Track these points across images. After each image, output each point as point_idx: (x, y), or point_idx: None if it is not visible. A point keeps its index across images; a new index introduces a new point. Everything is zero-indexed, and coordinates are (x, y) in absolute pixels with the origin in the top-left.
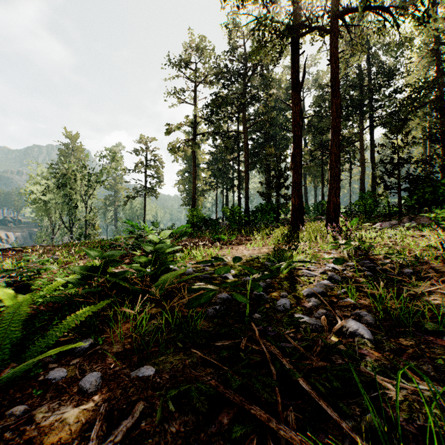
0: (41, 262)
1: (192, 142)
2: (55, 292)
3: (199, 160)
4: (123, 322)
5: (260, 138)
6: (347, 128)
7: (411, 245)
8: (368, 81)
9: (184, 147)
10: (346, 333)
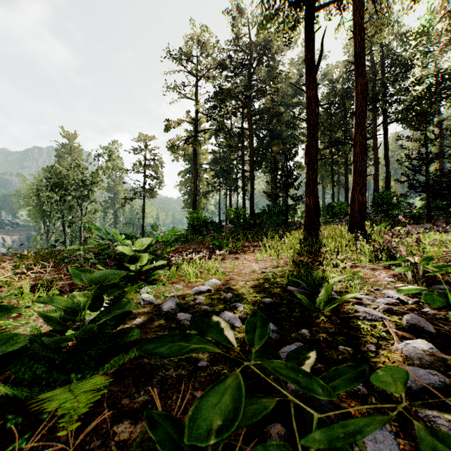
0: None
1: (192, 138)
2: None
3: (201, 160)
4: None
5: (265, 136)
6: None
7: None
8: (381, 75)
9: (185, 145)
10: None
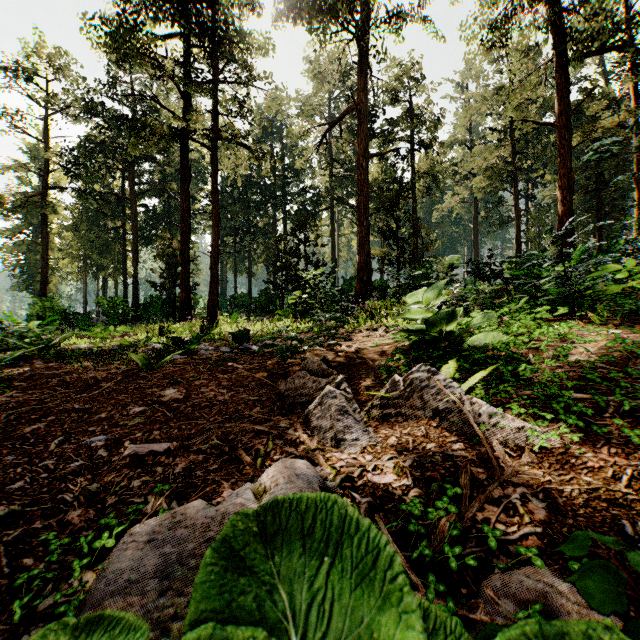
0: None
1: (41, 199)
2: None
3: (50, 216)
4: (36, 359)
5: (158, 205)
6: (261, 217)
7: None
8: (282, 171)
9: (24, 201)
10: (146, 352)
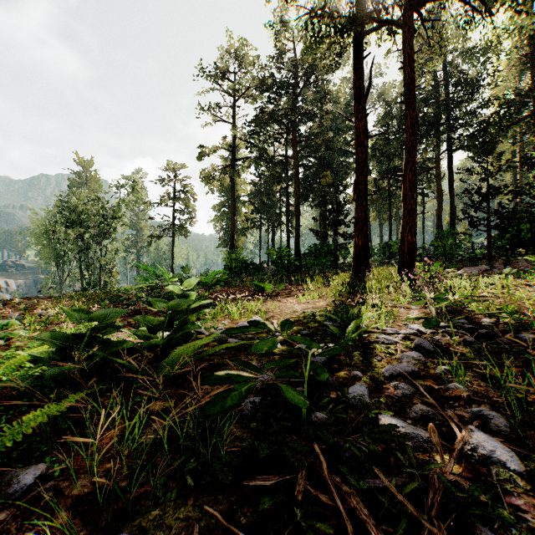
0: (0, 326)
1: (230, 168)
2: (20, 371)
3: (239, 191)
4: (106, 428)
5: (313, 164)
6: (420, 153)
7: (518, 298)
8: (445, 95)
9: (221, 175)
10: (472, 455)
